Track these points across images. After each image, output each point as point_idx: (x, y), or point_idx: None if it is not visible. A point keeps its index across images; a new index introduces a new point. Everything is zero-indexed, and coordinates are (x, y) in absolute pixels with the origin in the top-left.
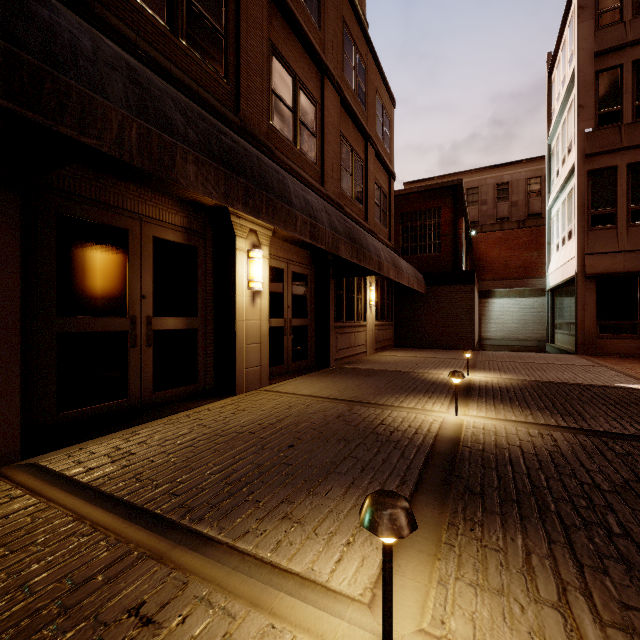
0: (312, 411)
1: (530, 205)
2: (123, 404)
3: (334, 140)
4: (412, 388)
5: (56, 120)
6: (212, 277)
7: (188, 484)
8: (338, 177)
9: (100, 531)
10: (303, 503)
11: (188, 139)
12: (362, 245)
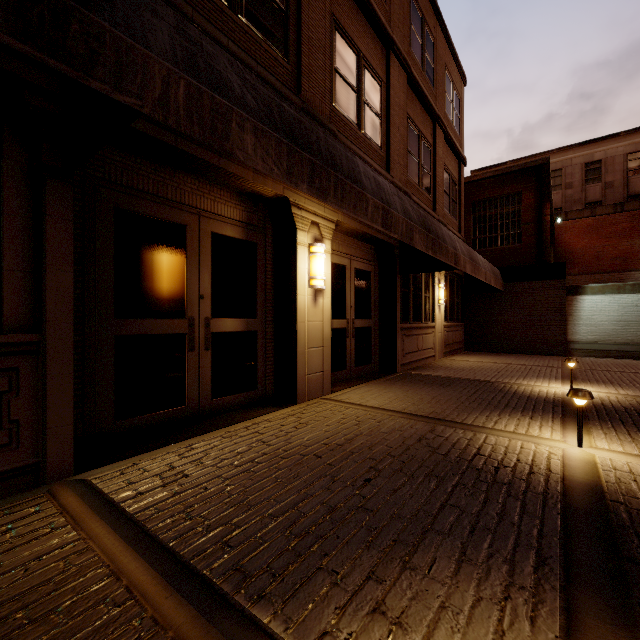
0: (386, 429)
1: (630, 185)
2: (181, 411)
3: (400, 122)
4: (503, 403)
5: (85, 71)
6: (272, 275)
7: (245, 529)
8: (405, 163)
9: (135, 599)
10: (398, 584)
11: (245, 104)
12: (437, 235)
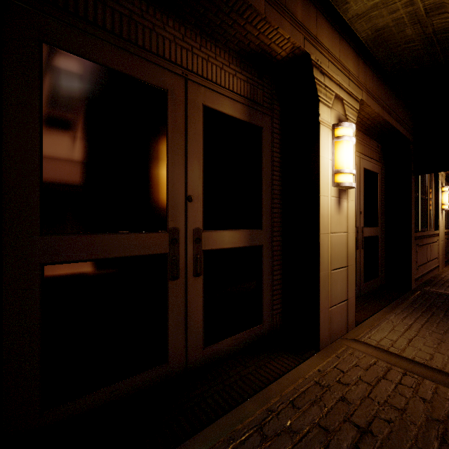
0: None
1: None
2: (158, 373)
3: None
4: None
5: None
6: (279, 171)
7: None
8: None
9: None
10: None
11: None
12: None
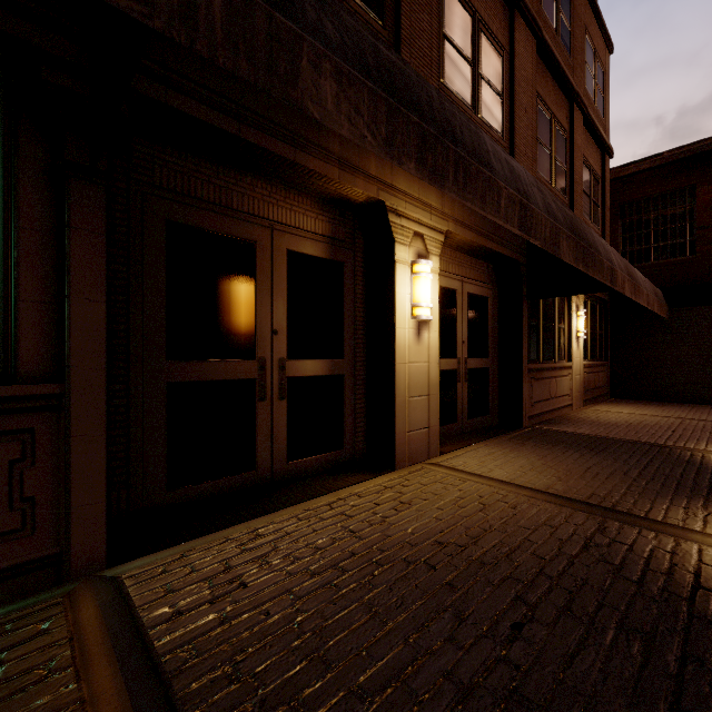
0: (527, 522)
1: None
2: (249, 478)
3: (528, 102)
4: (704, 486)
5: None
6: (363, 303)
7: None
8: (533, 155)
9: None
10: None
11: (323, 34)
12: (588, 243)
